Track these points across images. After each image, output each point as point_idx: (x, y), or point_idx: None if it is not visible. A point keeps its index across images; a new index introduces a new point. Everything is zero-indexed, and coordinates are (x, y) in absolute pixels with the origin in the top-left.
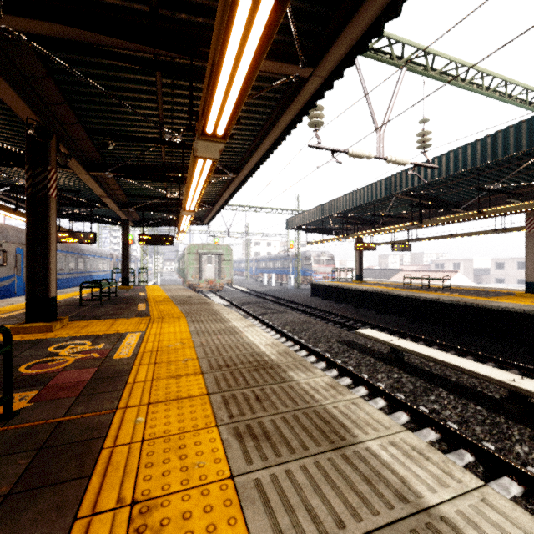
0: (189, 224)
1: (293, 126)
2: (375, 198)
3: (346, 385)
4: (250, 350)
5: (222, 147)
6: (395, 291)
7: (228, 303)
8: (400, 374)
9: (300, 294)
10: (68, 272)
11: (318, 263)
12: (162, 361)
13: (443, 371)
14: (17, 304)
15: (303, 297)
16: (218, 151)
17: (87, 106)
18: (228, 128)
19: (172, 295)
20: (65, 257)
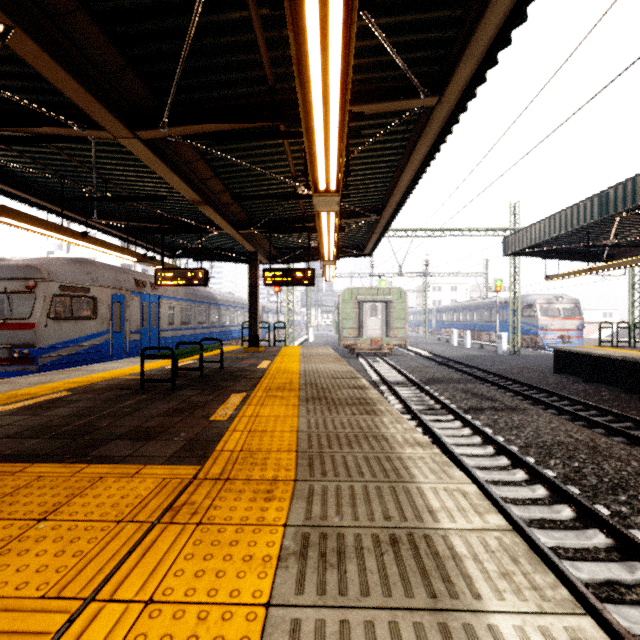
0: (343, 257)
1: None
2: None
3: None
4: None
5: None
6: None
7: (402, 377)
8: None
9: (526, 365)
10: (196, 326)
11: (546, 313)
12: None
13: None
14: (78, 377)
15: (537, 373)
16: None
17: None
18: None
19: (307, 371)
20: (191, 307)
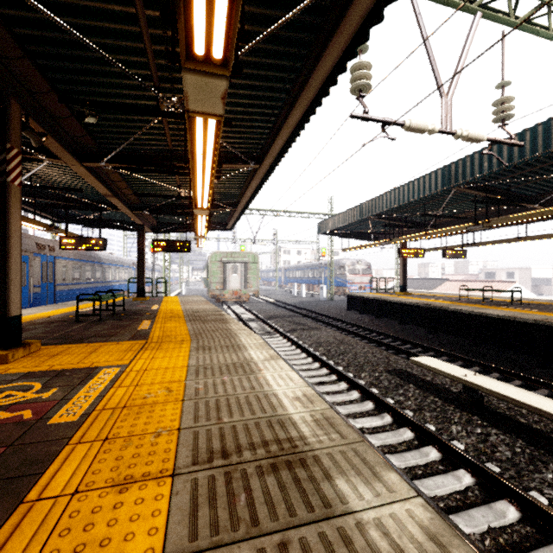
0: (211, 230)
1: (332, 81)
2: (429, 192)
3: (406, 440)
4: (269, 409)
5: (224, 87)
6: (451, 306)
7: (253, 316)
8: (484, 427)
9: (334, 306)
10: (84, 282)
11: (353, 272)
12: (119, 434)
13: (548, 425)
14: None
15: (337, 310)
16: (219, 97)
17: (57, 63)
18: (229, 42)
19: (187, 309)
20: (80, 266)
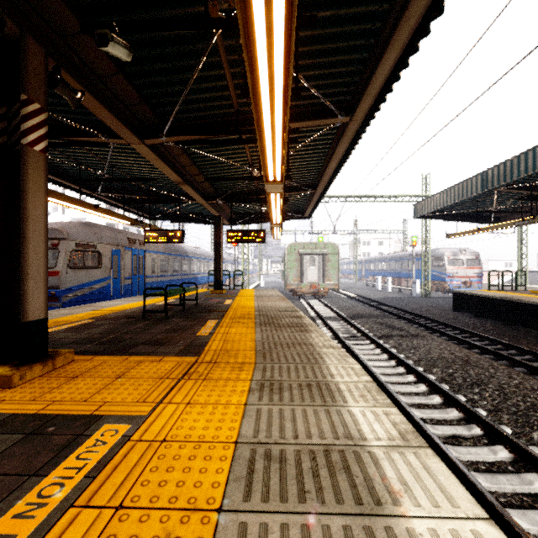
0: (288, 219)
1: None
2: None
3: None
4: None
5: None
6: None
7: (334, 314)
8: None
9: (433, 305)
10: (171, 274)
11: (453, 263)
12: None
13: None
14: (94, 310)
15: (440, 311)
16: None
17: None
18: None
19: (260, 306)
20: (168, 259)
